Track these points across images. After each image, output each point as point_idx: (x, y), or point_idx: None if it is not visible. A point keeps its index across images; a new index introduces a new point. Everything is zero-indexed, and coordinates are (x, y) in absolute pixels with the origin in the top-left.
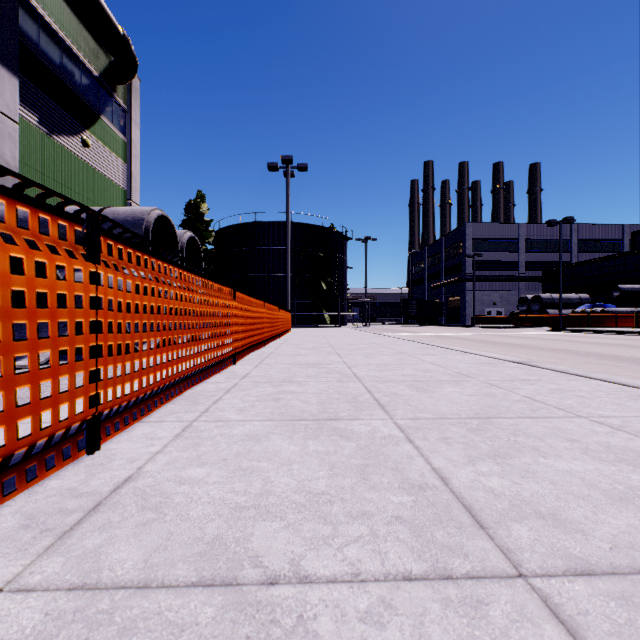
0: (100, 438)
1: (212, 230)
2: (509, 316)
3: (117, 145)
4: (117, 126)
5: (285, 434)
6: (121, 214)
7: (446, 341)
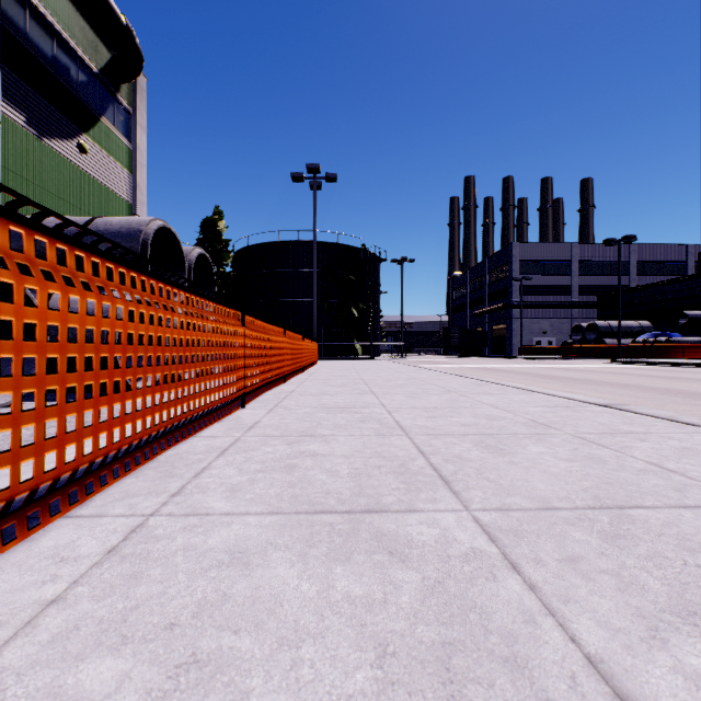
0: None
1: (231, 250)
2: (561, 346)
3: (120, 152)
4: (120, 130)
5: (295, 548)
6: (114, 225)
7: (496, 375)
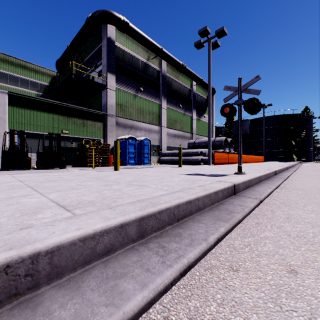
0: (228, 164)
1: None
2: None
3: None
4: None
5: None
6: (218, 139)
7: None
